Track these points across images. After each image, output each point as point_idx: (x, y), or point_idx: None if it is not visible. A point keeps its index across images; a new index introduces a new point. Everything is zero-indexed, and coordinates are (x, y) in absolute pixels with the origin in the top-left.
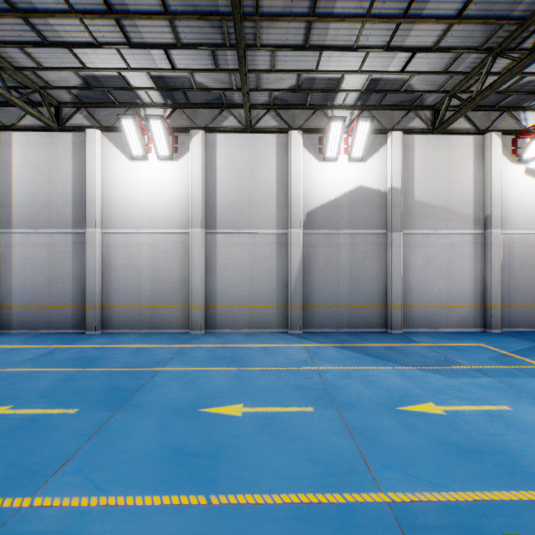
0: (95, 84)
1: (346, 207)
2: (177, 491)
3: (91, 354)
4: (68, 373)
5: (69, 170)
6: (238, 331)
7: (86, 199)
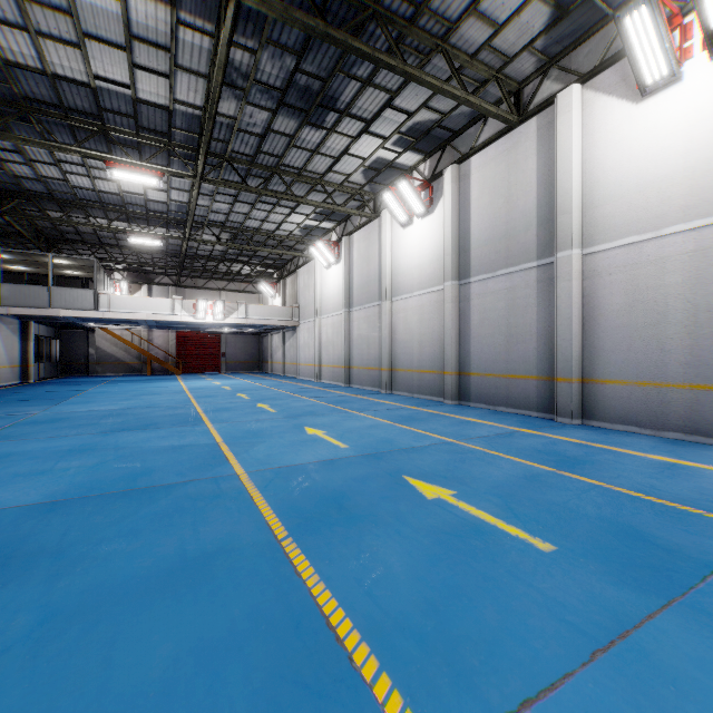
0: None
1: None
2: None
3: (568, 450)
4: (531, 469)
5: (532, 174)
6: None
7: (556, 206)
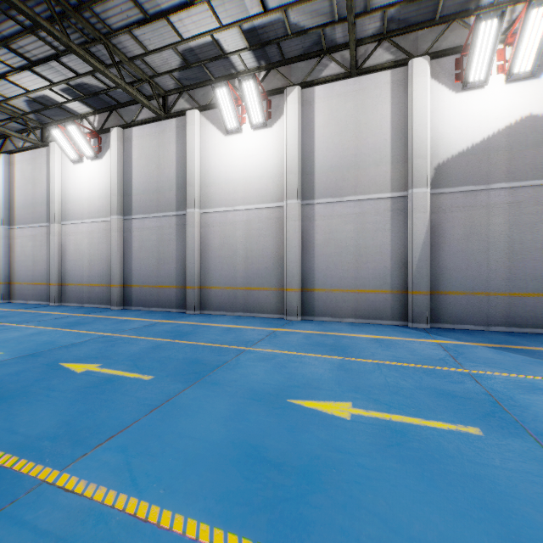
0: (192, 59)
1: (501, 150)
2: (239, 524)
3: (185, 328)
4: (158, 342)
5: (173, 154)
6: (341, 320)
7: (186, 180)
